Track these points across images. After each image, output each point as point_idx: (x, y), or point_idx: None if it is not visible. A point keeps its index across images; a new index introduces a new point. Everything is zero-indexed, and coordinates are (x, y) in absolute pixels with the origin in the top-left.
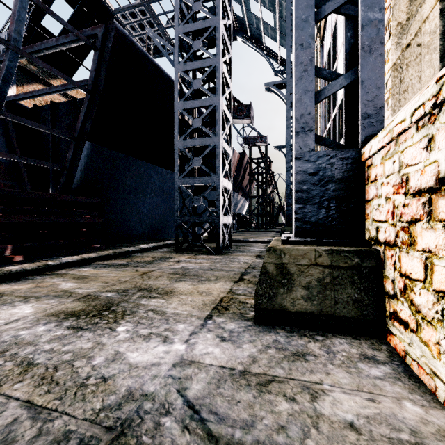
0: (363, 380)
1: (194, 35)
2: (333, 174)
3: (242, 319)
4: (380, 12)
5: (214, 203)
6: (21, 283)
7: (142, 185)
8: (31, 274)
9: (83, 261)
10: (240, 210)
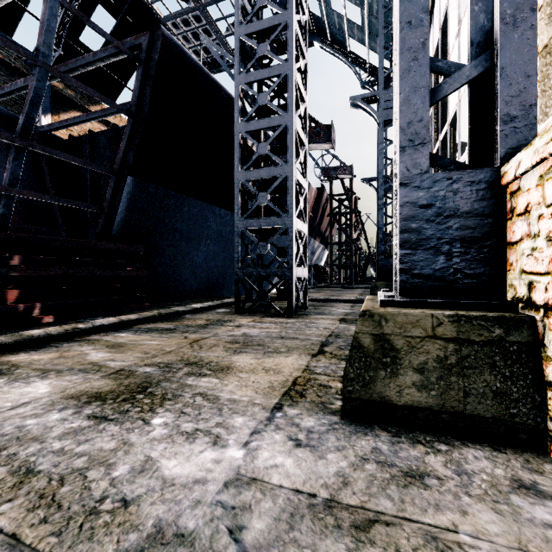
0: (525, 529)
1: (259, 38)
2: (457, 205)
3: (324, 412)
4: None
5: (285, 251)
6: (43, 351)
7: (195, 229)
8: (57, 341)
9: (120, 323)
10: (318, 260)
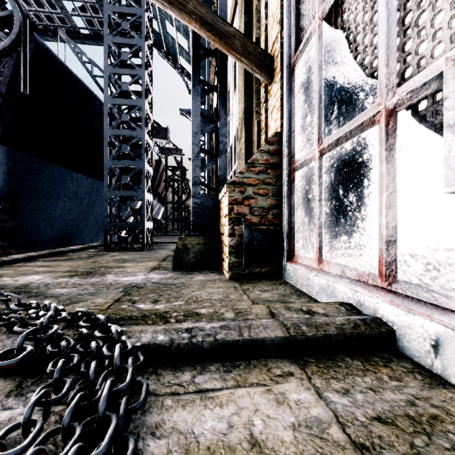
0: (208, 275)
1: None
2: (208, 205)
3: (167, 270)
4: (226, 138)
5: (138, 211)
6: None
7: (55, 189)
8: None
9: (29, 258)
10: (156, 215)
